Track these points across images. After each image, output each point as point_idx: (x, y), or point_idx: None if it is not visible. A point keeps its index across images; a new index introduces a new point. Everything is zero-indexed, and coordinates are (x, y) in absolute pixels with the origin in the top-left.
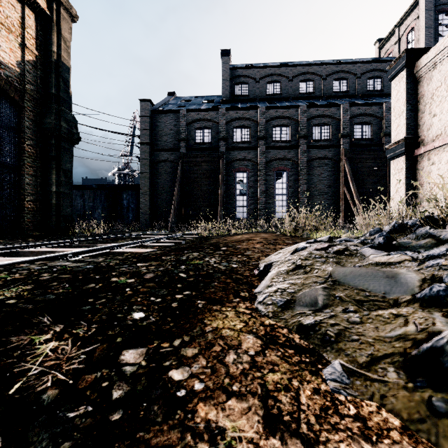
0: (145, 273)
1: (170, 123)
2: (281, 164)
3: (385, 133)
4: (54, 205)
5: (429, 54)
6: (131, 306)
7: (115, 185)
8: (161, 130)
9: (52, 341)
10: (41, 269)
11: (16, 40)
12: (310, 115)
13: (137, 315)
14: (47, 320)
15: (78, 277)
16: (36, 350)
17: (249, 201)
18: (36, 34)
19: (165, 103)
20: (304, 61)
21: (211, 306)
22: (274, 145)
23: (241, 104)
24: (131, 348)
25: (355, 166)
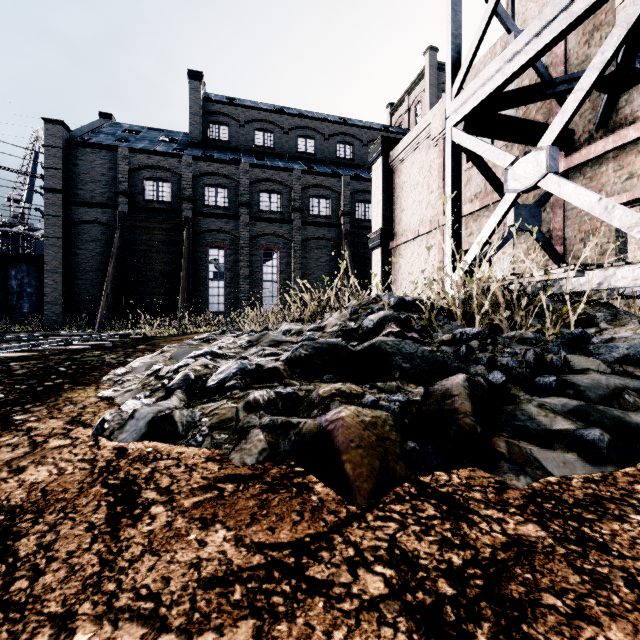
0: (17, 370)
1: (101, 164)
2: (271, 242)
3: None
4: None
5: (399, 148)
6: None
7: None
8: (84, 173)
9: None
10: None
11: None
12: (306, 183)
13: None
14: None
15: None
16: None
17: (227, 289)
18: None
19: (94, 129)
20: (305, 111)
21: (76, 387)
22: (261, 216)
23: (217, 153)
24: None
25: (357, 252)
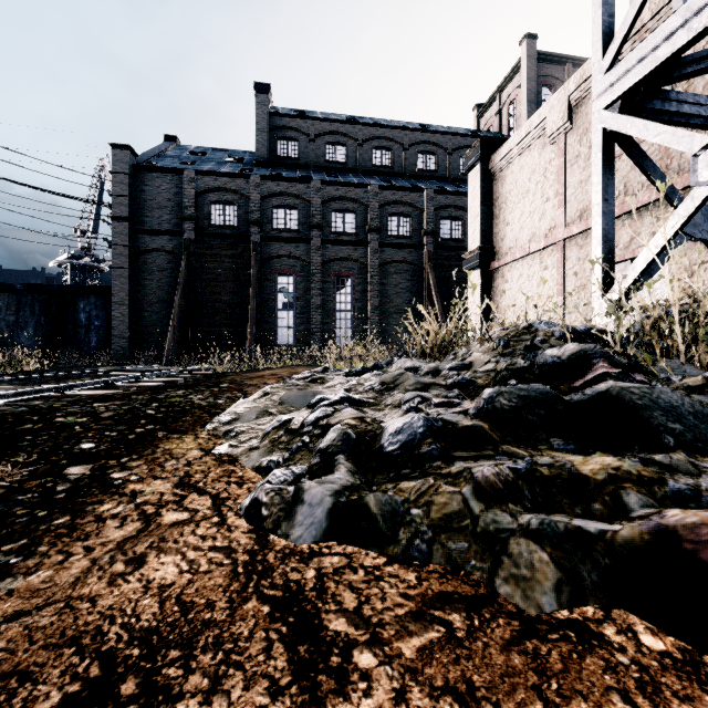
0: (102, 412)
1: (167, 189)
2: (345, 267)
3: None
4: None
5: (502, 150)
6: (81, 439)
7: (62, 287)
8: (151, 199)
9: None
10: None
11: None
12: (384, 199)
13: (86, 445)
14: None
15: (7, 419)
16: None
17: (297, 320)
18: None
19: (159, 153)
20: (380, 119)
21: (172, 435)
22: (333, 239)
23: (286, 171)
24: (77, 466)
25: (442, 276)
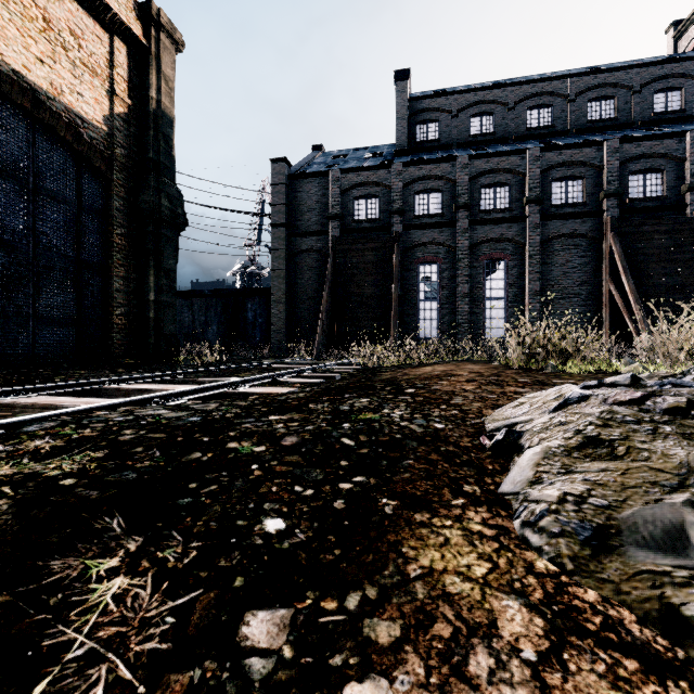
0: (282, 435)
1: (316, 192)
2: (496, 249)
3: (690, 185)
4: (153, 320)
5: None
6: (261, 502)
7: (235, 290)
8: (302, 204)
9: (120, 576)
10: (124, 421)
11: (103, 87)
12: (547, 163)
13: (272, 524)
14: (118, 526)
15: (175, 438)
16: (89, 594)
17: (441, 311)
18: (128, 75)
19: (308, 162)
20: (534, 76)
21: (409, 512)
22: (482, 218)
23: (427, 155)
24: (262, 606)
25: (632, 247)
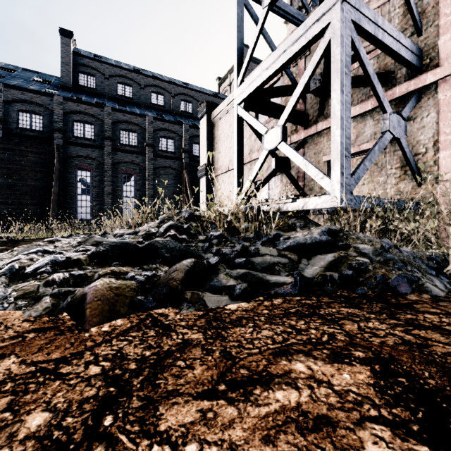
0: None
1: None
2: (129, 168)
3: None
4: None
5: (217, 110)
6: None
7: None
8: None
9: None
10: None
11: None
12: (157, 126)
13: None
14: None
15: None
16: None
17: (93, 202)
18: None
19: None
20: (157, 74)
21: None
22: (121, 148)
23: (85, 97)
24: None
25: (194, 178)
